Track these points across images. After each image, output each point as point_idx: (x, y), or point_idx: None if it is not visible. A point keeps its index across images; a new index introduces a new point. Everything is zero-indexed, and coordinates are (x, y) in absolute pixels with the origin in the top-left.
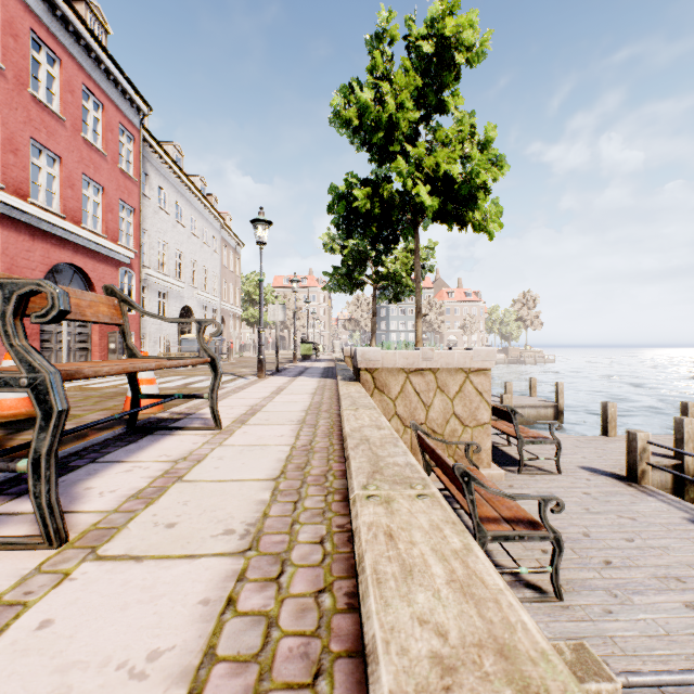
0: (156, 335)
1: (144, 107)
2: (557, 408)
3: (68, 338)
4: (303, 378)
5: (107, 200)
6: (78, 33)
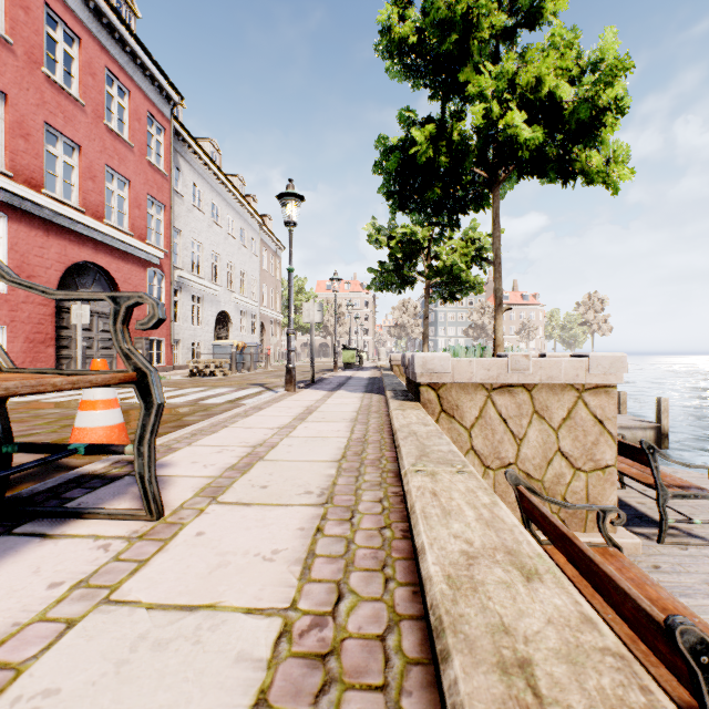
0: (190, 341)
1: (175, 96)
2: (660, 430)
3: (84, 344)
4: (341, 394)
5: (134, 194)
6: (99, 9)
